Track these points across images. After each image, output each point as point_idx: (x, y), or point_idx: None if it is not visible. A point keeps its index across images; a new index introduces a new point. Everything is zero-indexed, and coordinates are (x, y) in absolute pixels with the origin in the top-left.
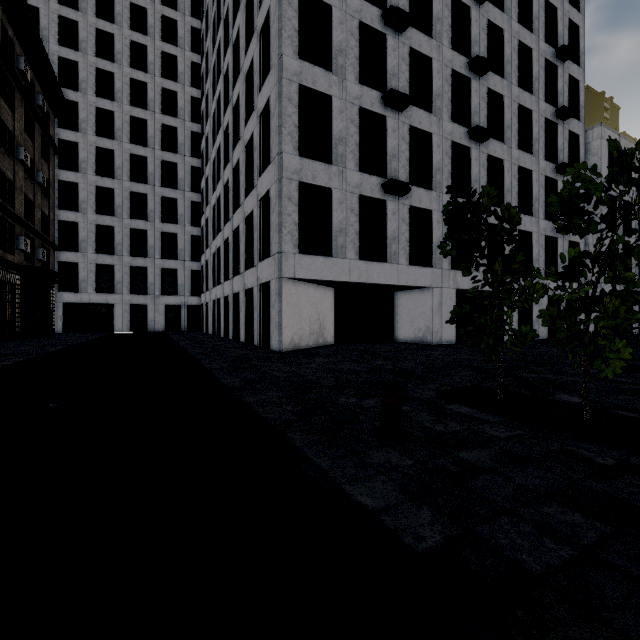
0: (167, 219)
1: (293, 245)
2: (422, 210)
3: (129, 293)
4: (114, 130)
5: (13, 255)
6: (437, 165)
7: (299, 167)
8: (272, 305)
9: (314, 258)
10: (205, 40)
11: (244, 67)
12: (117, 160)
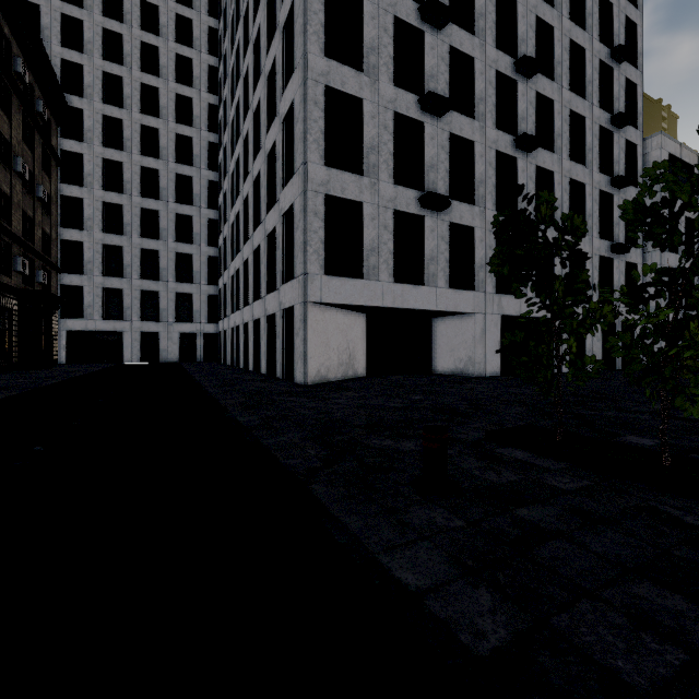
0: (181, 238)
1: (319, 266)
2: (463, 227)
3: (139, 320)
4: (123, 140)
5: (10, 277)
6: (480, 177)
7: (326, 178)
8: (296, 333)
9: (343, 280)
10: (223, 41)
11: (265, 68)
12: (126, 173)
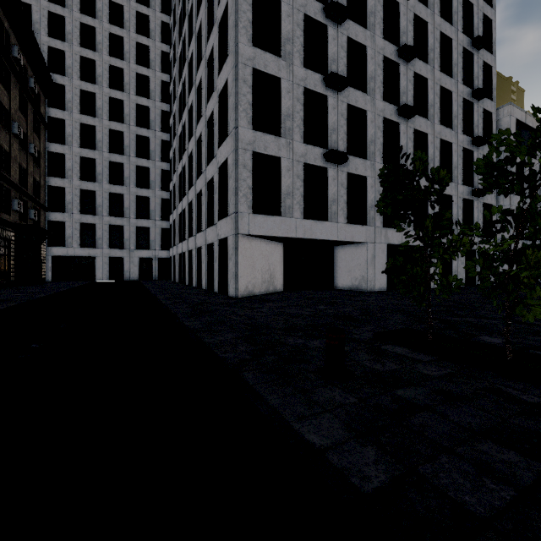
0: (141, 185)
1: (247, 206)
2: (358, 176)
3: (108, 247)
4: (95, 109)
5: (9, 215)
6: (371, 138)
7: (253, 139)
8: (229, 258)
9: (265, 217)
10: (173, 32)
11: (206, 54)
12: (98, 134)
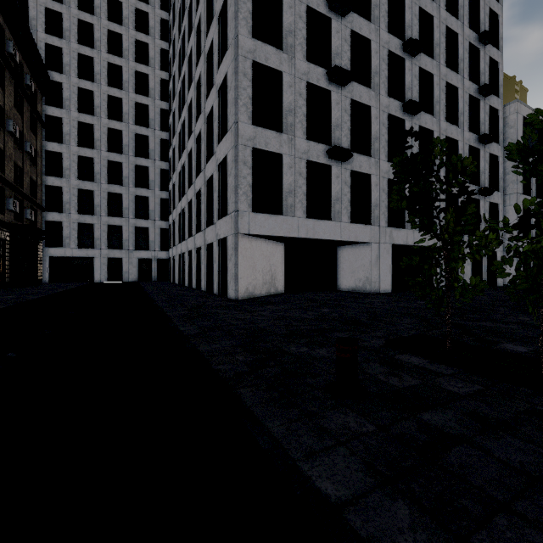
0: (140, 184)
1: (248, 204)
2: (362, 174)
3: (107, 248)
4: (94, 107)
5: (3, 215)
6: (375, 134)
7: (253, 135)
8: (229, 258)
9: (266, 216)
10: (172, 29)
11: (205, 49)
12: (96, 133)
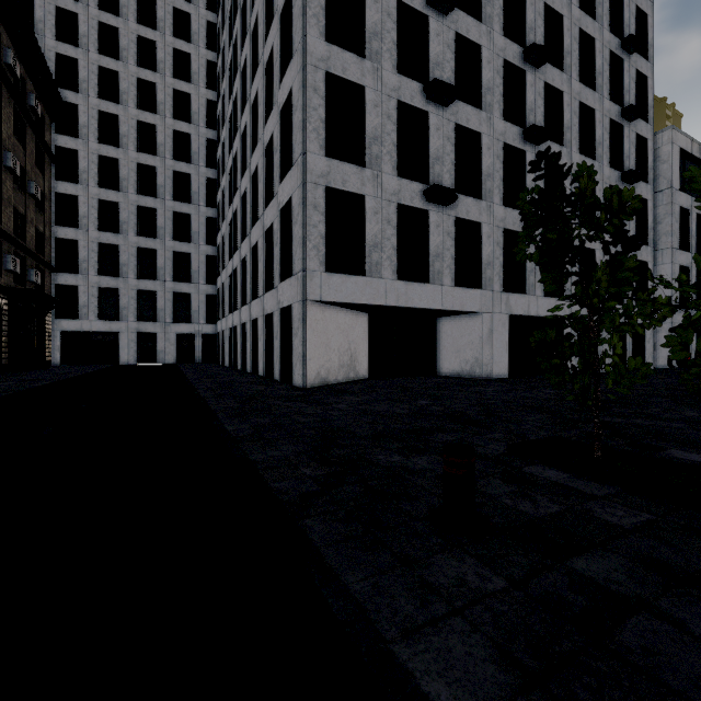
0: (179, 237)
1: (319, 262)
2: (470, 223)
3: (136, 320)
4: (119, 136)
5: None
6: (487, 170)
7: (326, 170)
8: (295, 333)
9: (344, 277)
10: (221, 34)
11: (263, 58)
12: (122, 170)
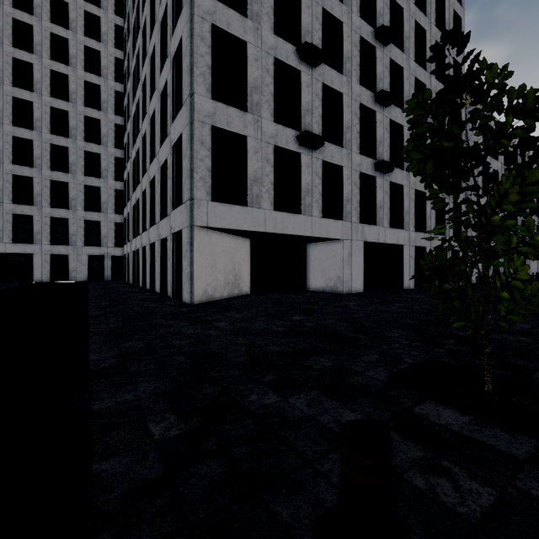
0: (90, 173)
1: (206, 192)
2: (333, 166)
3: (49, 243)
4: (33, 82)
5: None
6: (347, 124)
7: (212, 111)
8: (184, 255)
9: (228, 206)
10: (127, 1)
11: (159, 15)
12: (36, 112)
